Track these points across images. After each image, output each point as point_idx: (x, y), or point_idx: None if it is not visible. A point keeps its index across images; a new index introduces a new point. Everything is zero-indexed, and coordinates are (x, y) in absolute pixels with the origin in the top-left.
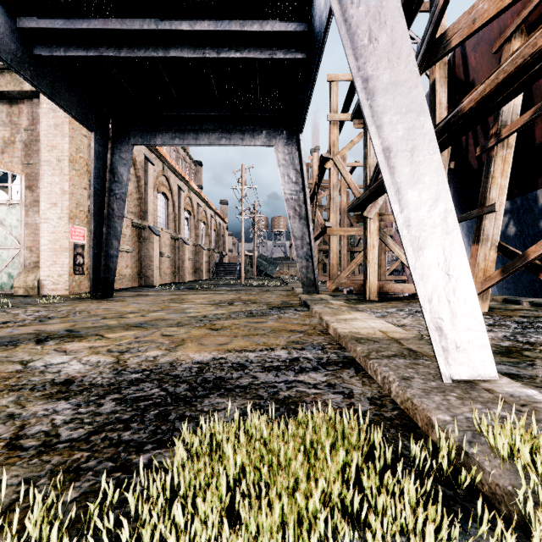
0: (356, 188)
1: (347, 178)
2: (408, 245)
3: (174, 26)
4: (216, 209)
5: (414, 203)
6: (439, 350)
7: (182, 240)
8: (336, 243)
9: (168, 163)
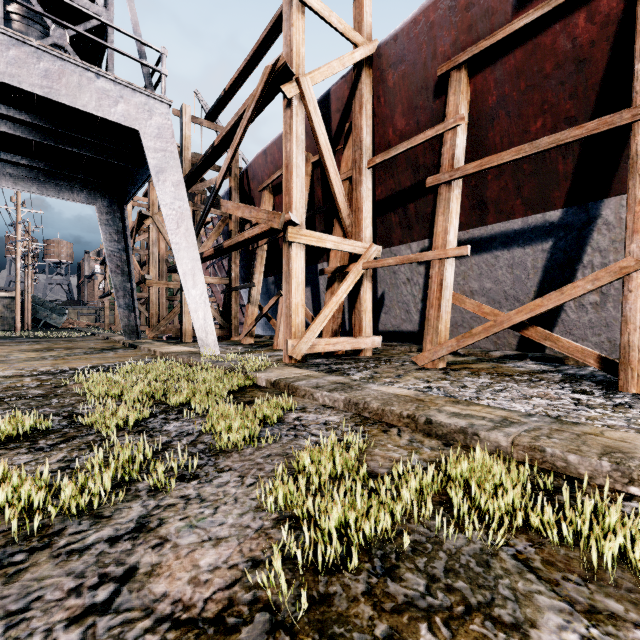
0: None
1: (167, 237)
2: (191, 310)
3: (12, 113)
4: None
5: (194, 295)
6: (201, 346)
7: None
8: (156, 294)
9: None
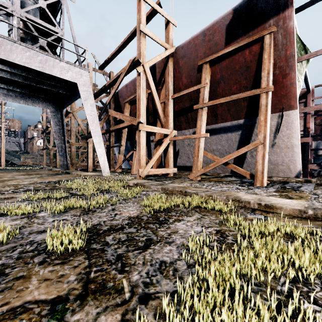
0: (83, 127)
1: (79, 122)
2: (99, 157)
3: (19, 72)
4: None
5: (100, 151)
6: (103, 172)
7: None
8: (74, 149)
9: None
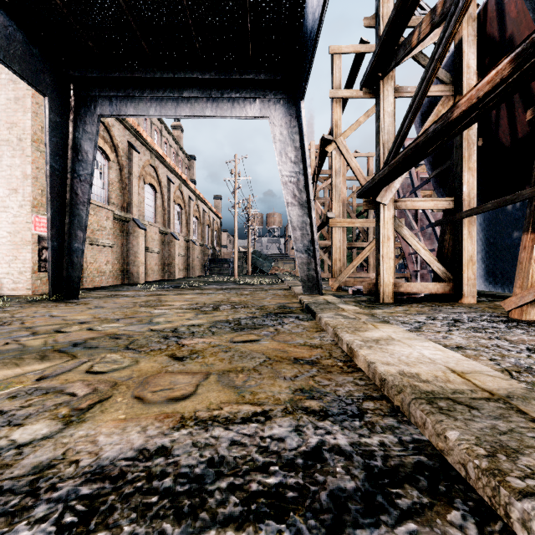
0: (362, 174)
1: (351, 163)
2: None
3: None
4: (209, 204)
5: None
6: None
7: (172, 234)
8: (339, 236)
9: (155, 152)
